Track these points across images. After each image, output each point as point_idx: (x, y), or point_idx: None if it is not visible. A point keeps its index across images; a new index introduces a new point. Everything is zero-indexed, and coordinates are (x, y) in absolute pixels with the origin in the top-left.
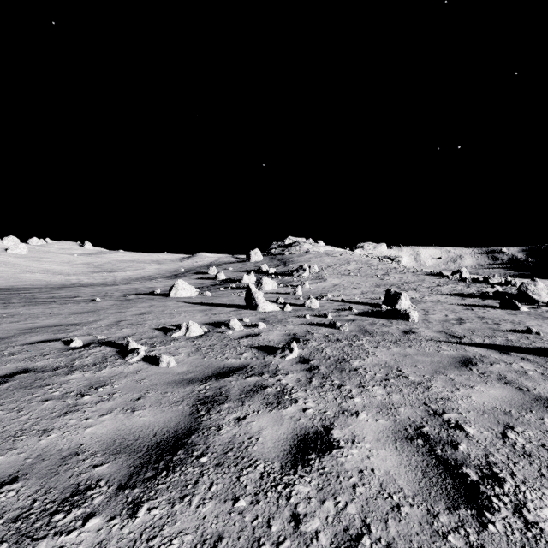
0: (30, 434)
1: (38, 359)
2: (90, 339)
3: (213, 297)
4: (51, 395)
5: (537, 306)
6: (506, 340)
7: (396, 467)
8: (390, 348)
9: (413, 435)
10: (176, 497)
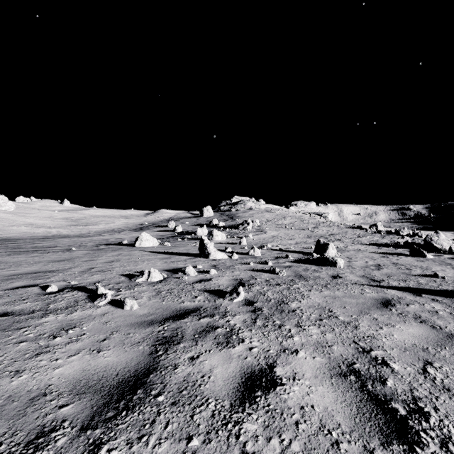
0: (3, 375)
1: (17, 303)
2: (64, 284)
3: (172, 247)
4: (26, 337)
5: (440, 253)
6: (417, 283)
7: (333, 403)
8: (321, 291)
9: (346, 371)
10: (134, 438)
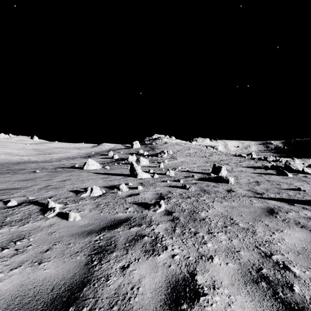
0: None
1: None
2: (23, 199)
3: (110, 169)
4: None
5: (296, 173)
6: (288, 195)
7: None
8: (221, 202)
9: (257, 278)
10: None
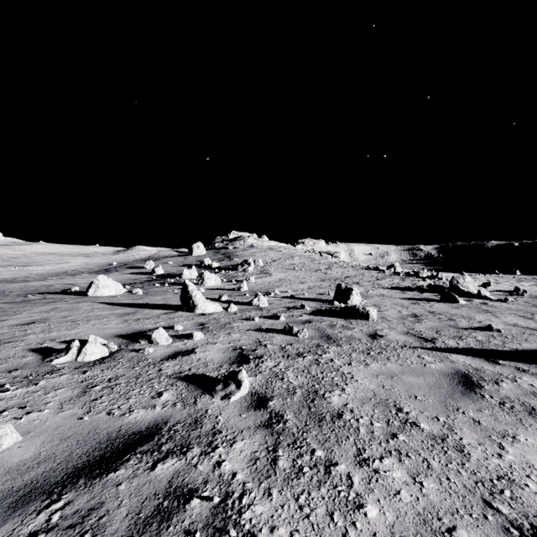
0: None
1: None
2: None
3: (144, 295)
4: None
5: (469, 298)
6: (478, 341)
7: None
8: (366, 363)
9: None
10: None
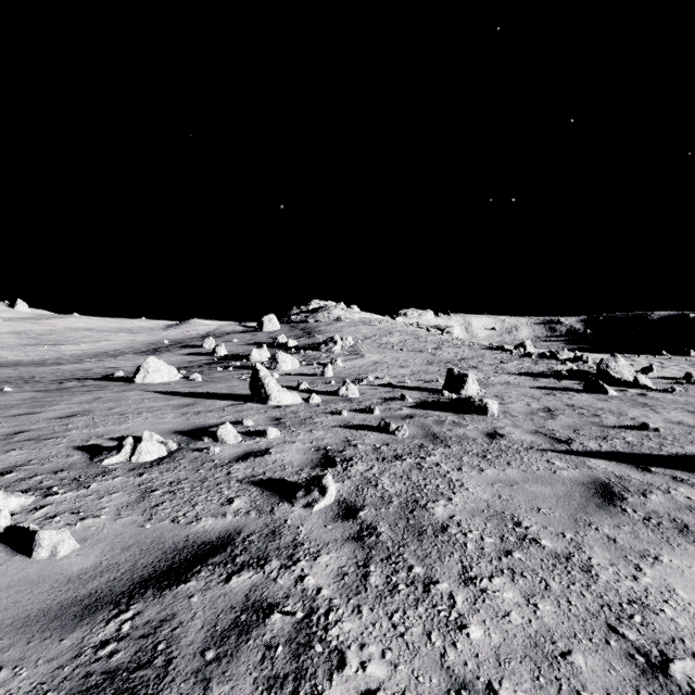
0: None
1: None
2: None
3: (204, 382)
4: None
5: (622, 387)
6: (627, 443)
7: None
8: (481, 468)
9: None
10: None
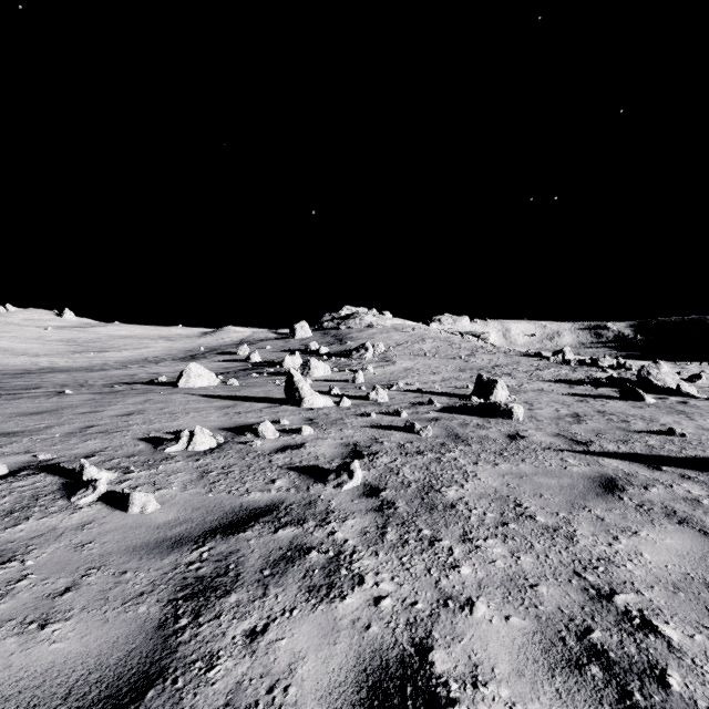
0: None
1: None
2: (25, 461)
3: (241, 387)
4: None
5: (663, 395)
6: (647, 446)
7: None
8: (495, 463)
9: (580, 654)
10: None
